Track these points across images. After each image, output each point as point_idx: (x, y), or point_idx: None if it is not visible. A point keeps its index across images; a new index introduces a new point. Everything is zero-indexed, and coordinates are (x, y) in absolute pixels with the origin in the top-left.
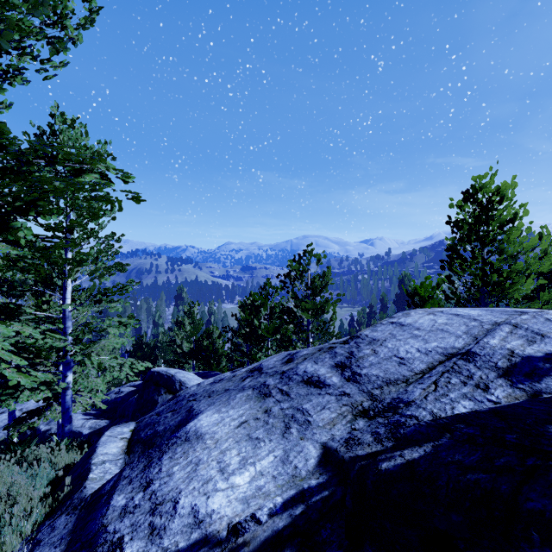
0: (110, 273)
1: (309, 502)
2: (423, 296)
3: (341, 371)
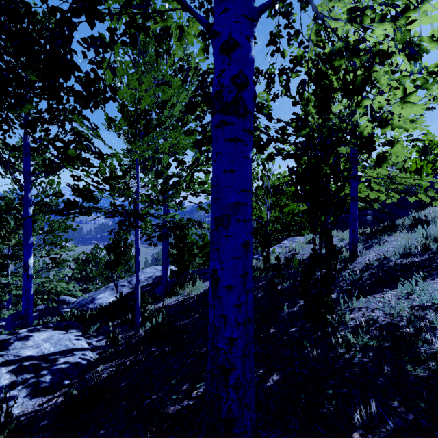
0: None
1: None
2: None
3: (129, 283)
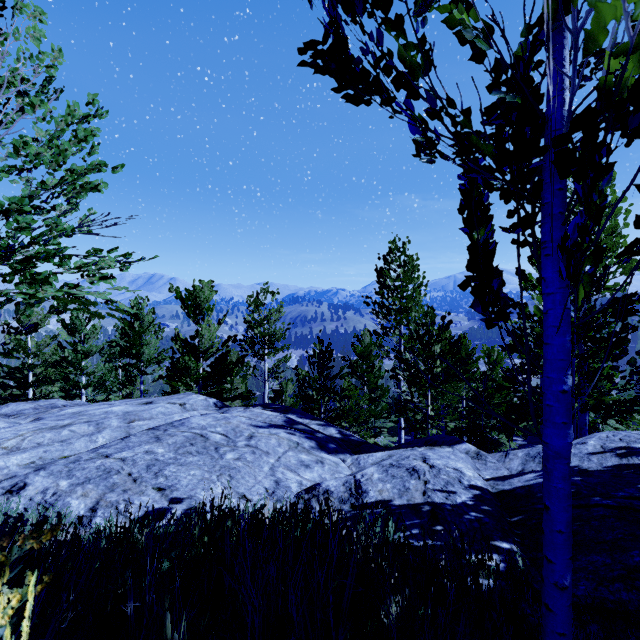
0: None
1: None
2: None
3: None
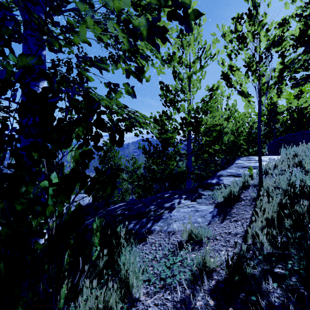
0: None
1: None
2: None
3: None
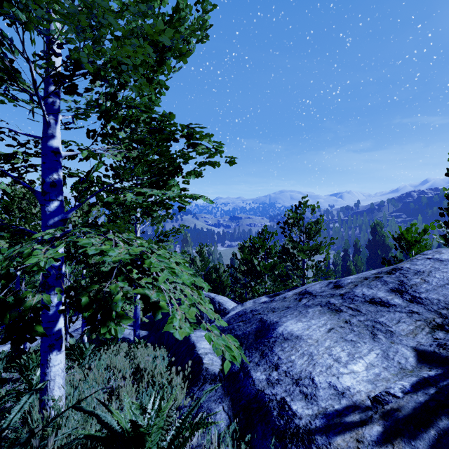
0: (164, 220)
1: (437, 385)
2: (409, 240)
3: (399, 294)
